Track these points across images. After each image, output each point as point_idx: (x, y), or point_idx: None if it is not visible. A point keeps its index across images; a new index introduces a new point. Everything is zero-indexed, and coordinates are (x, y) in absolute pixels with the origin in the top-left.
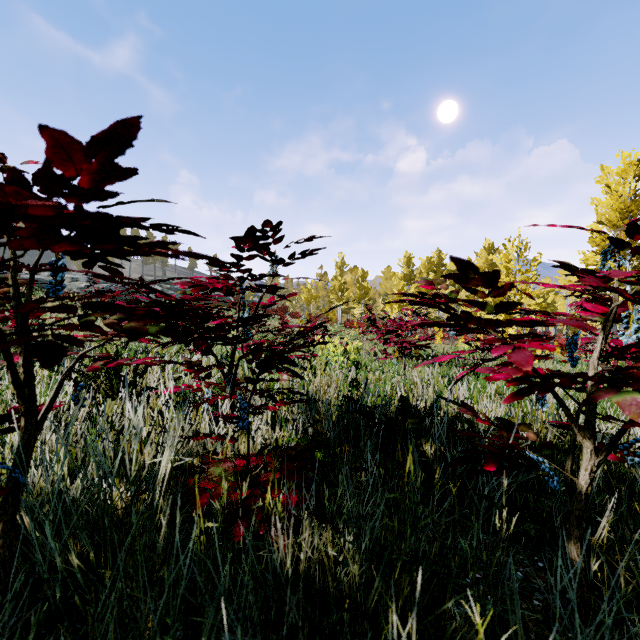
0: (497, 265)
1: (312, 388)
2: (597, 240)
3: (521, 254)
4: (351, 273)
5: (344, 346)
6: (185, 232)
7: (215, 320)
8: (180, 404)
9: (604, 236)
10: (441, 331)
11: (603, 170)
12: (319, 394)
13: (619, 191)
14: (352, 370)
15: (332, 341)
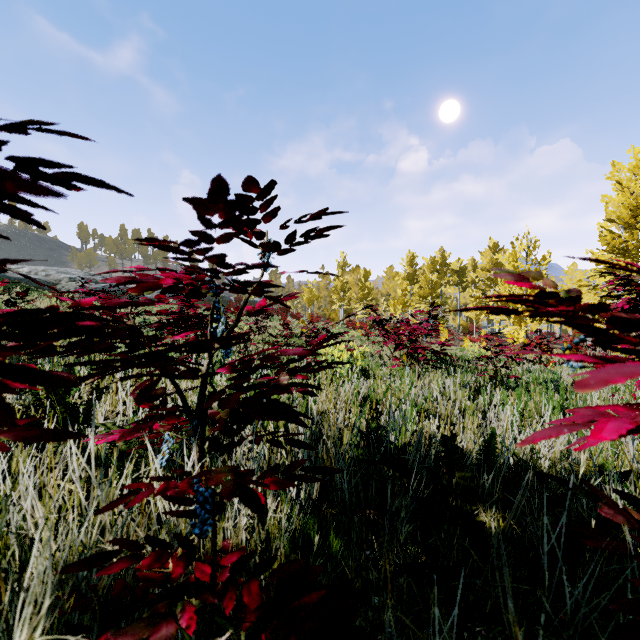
0: (503, 264)
1: (317, 409)
2: (608, 238)
3: (530, 253)
4: (353, 273)
5: (349, 350)
6: (93, 183)
7: (181, 333)
8: (101, 482)
9: (615, 234)
10: (446, 332)
11: (614, 166)
12: (327, 426)
13: (631, 188)
14: (364, 386)
15: (337, 346)
